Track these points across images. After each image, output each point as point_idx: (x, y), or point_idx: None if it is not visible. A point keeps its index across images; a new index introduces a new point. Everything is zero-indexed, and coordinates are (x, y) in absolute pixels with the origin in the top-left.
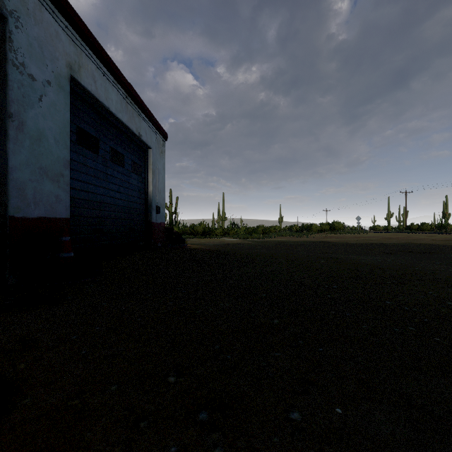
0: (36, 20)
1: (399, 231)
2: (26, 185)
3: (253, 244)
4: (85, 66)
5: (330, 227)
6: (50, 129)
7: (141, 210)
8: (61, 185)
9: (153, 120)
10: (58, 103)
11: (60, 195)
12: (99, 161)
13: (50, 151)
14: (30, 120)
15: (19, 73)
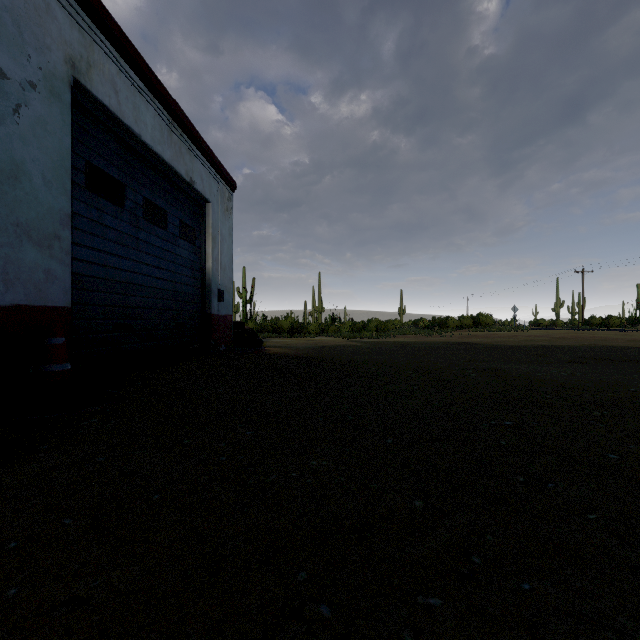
0: None
1: (573, 327)
2: None
3: (363, 346)
4: (98, 65)
5: (473, 322)
6: (35, 161)
7: (195, 296)
8: (55, 253)
9: (213, 160)
10: (51, 120)
11: (53, 269)
12: (126, 218)
13: (35, 197)
14: None
15: None
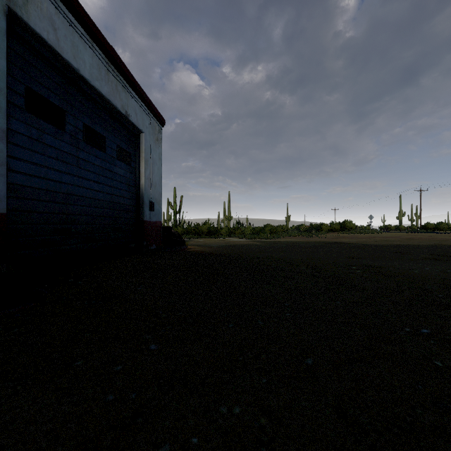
0: None
1: (413, 230)
2: None
3: (262, 245)
4: (36, 2)
5: (340, 227)
6: None
7: (130, 206)
8: None
9: (145, 99)
10: None
11: None
12: (66, 140)
13: None
14: None
15: None
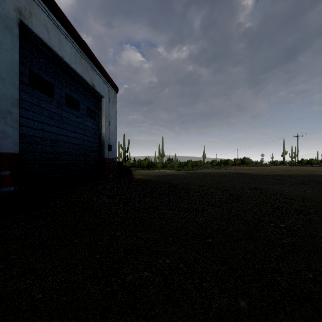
0: None
1: (293, 164)
2: None
3: (185, 174)
4: (36, 15)
5: (241, 162)
6: None
7: (95, 148)
8: (8, 121)
9: (105, 75)
10: (5, 43)
11: (7, 131)
12: (54, 104)
13: None
14: None
15: None
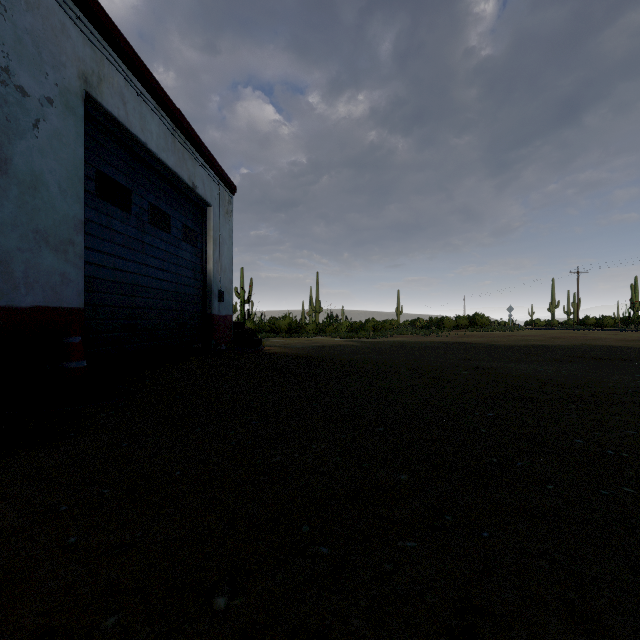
0: (29, 4)
1: (568, 327)
2: (12, 257)
3: (360, 346)
4: (108, 78)
5: (469, 322)
6: (52, 172)
7: (197, 297)
8: (69, 258)
9: (214, 165)
10: (66, 133)
11: (68, 273)
12: (132, 223)
13: (52, 206)
14: (18, 157)
15: (0, 84)
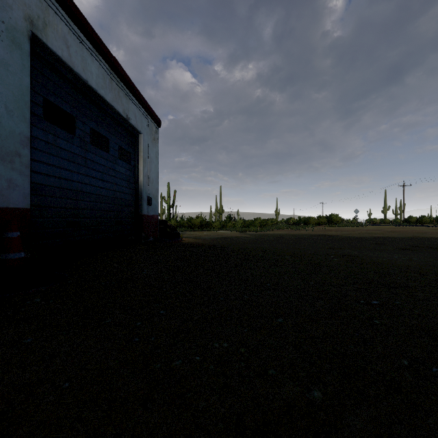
0: None
1: (397, 224)
2: None
3: (251, 237)
4: (53, 25)
5: (327, 220)
6: None
7: (130, 201)
8: (16, 167)
9: (144, 103)
10: (12, 63)
11: (15, 179)
12: (76, 143)
13: None
14: None
15: None
